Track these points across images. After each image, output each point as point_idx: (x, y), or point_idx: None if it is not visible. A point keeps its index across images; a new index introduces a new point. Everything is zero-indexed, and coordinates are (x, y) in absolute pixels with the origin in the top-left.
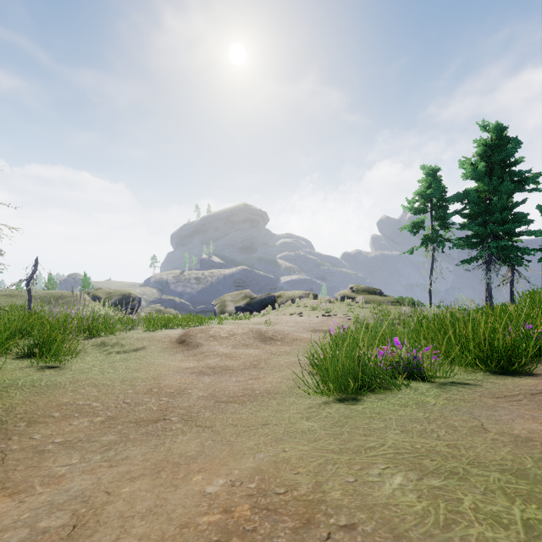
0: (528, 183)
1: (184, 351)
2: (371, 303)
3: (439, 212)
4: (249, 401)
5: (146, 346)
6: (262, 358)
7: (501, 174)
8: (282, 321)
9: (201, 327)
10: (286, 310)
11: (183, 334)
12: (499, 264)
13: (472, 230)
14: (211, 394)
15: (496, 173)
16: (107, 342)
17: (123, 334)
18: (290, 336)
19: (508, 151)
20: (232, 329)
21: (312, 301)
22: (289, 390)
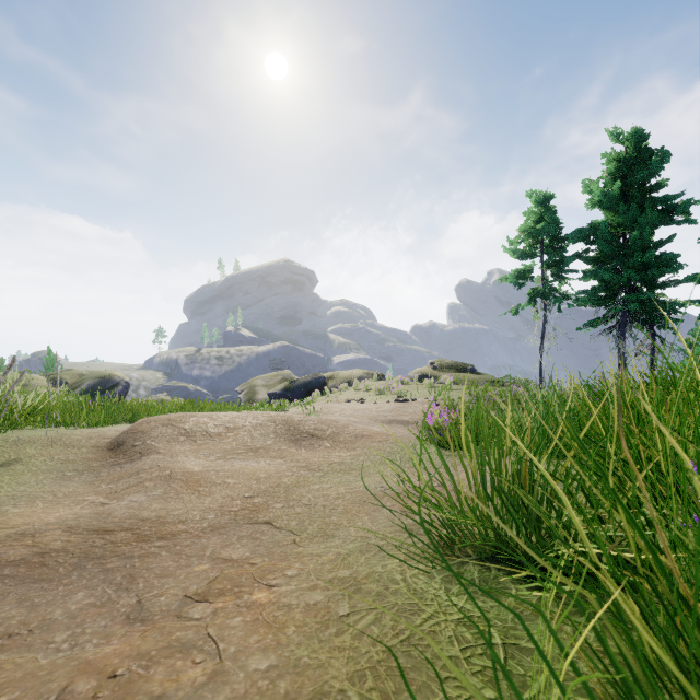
0: (678, 212)
1: (104, 467)
2: (461, 384)
3: (553, 255)
4: None
5: (22, 458)
6: (283, 484)
7: (640, 200)
8: (334, 409)
9: (171, 415)
10: (341, 395)
11: (125, 430)
12: (635, 327)
13: (599, 281)
14: None
15: (634, 198)
16: None
17: (1, 433)
18: (349, 430)
19: (652, 166)
20: (234, 419)
21: (378, 383)
22: None
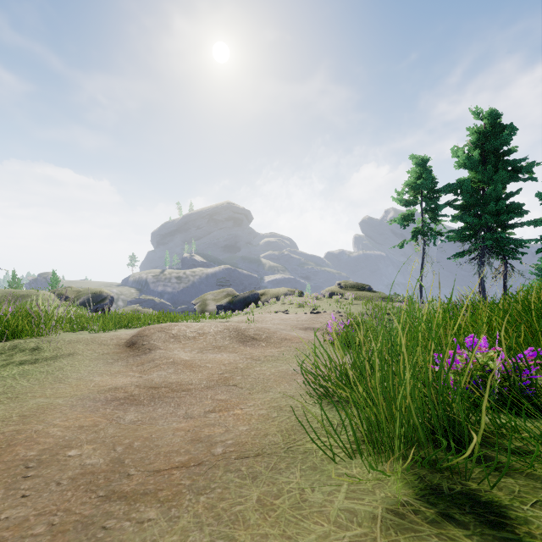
0: (523, 172)
1: (129, 357)
2: (360, 299)
3: (430, 203)
4: (191, 492)
5: (78, 352)
6: (239, 367)
7: (495, 163)
8: (266, 319)
9: (162, 324)
10: (271, 308)
11: (135, 335)
12: (492, 258)
13: (465, 222)
14: (114, 460)
15: (490, 161)
16: (19, 347)
17: (55, 336)
18: (277, 335)
19: (503, 138)
20: (202, 327)
21: (298, 298)
22: (284, 443)
